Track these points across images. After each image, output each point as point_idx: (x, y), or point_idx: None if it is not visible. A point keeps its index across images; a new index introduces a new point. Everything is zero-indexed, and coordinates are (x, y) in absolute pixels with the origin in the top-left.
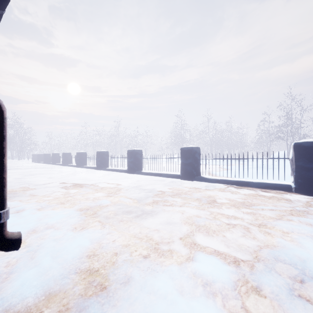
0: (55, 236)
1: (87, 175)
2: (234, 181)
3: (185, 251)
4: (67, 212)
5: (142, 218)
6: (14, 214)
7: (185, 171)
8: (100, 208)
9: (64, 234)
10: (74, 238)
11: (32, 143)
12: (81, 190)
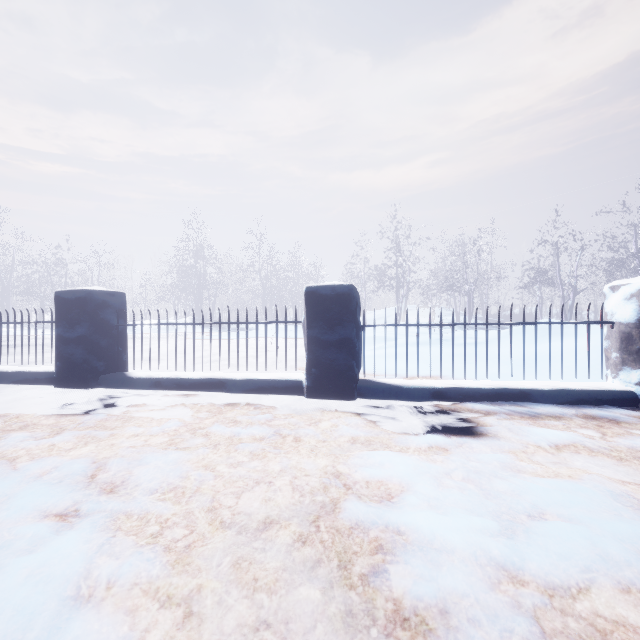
0: None
1: None
2: (488, 392)
3: None
4: None
5: None
6: None
7: (328, 368)
8: None
9: None
10: None
11: None
12: None
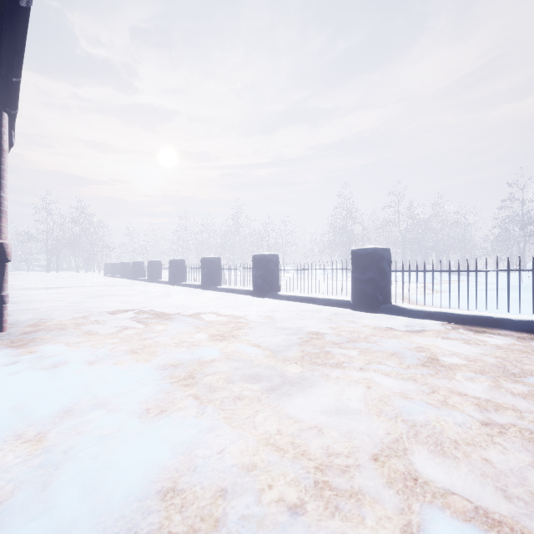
0: (104, 429)
1: (185, 298)
2: (466, 317)
3: (391, 499)
4: (137, 373)
5: (282, 393)
6: (47, 371)
7: (361, 294)
8: (201, 366)
9: (122, 427)
10: (139, 439)
11: (104, 245)
12: (170, 328)
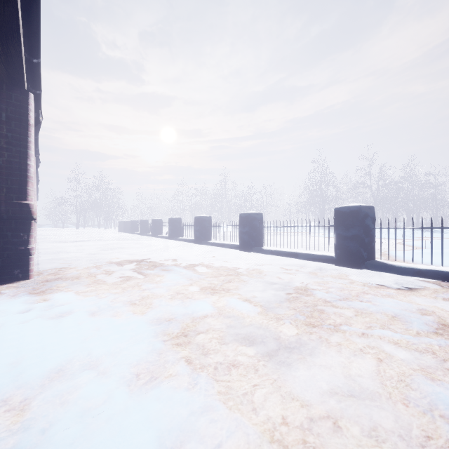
0: (89, 400)
1: (181, 251)
2: None
3: None
4: (132, 328)
5: (279, 360)
6: (52, 322)
7: (345, 250)
8: (193, 322)
9: (108, 399)
10: (123, 420)
11: (119, 207)
12: (167, 279)
